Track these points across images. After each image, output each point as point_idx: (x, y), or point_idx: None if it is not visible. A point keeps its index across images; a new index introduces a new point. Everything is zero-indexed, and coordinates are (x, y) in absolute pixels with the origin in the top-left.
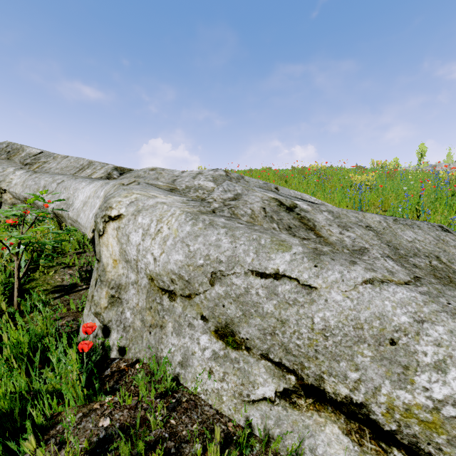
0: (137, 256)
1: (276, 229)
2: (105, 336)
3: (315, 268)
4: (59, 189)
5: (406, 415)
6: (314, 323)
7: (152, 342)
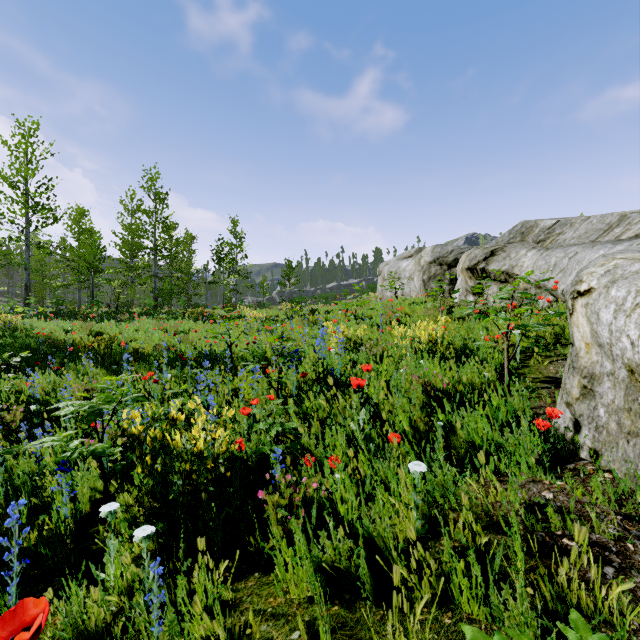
0: (609, 339)
1: None
2: (575, 431)
3: None
4: (570, 264)
5: None
6: None
7: (629, 454)
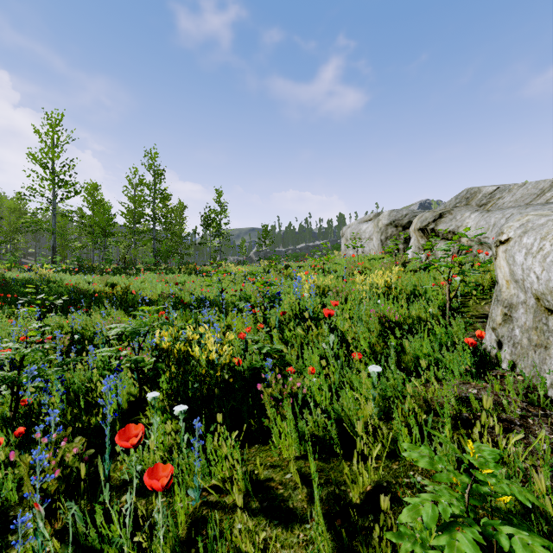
0: (522, 276)
1: None
2: (498, 349)
3: None
4: None
5: None
6: None
7: (535, 361)
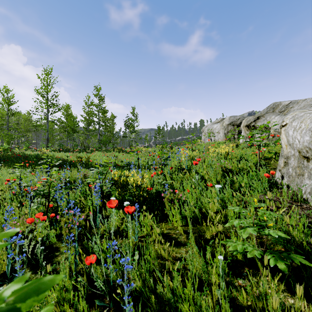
0: (292, 141)
1: None
2: (281, 180)
3: None
4: None
5: None
6: None
7: (298, 182)
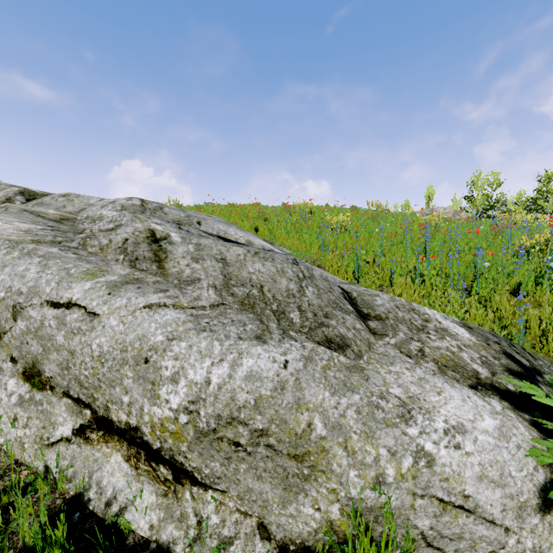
0: None
1: (120, 260)
2: None
3: (107, 296)
4: None
5: (163, 430)
6: (93, 350)
7: None
